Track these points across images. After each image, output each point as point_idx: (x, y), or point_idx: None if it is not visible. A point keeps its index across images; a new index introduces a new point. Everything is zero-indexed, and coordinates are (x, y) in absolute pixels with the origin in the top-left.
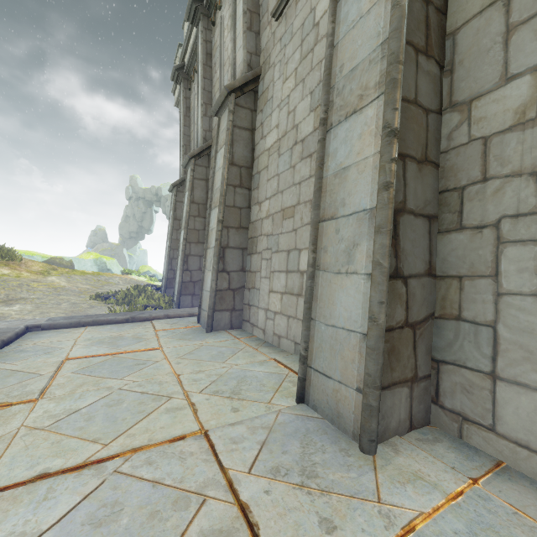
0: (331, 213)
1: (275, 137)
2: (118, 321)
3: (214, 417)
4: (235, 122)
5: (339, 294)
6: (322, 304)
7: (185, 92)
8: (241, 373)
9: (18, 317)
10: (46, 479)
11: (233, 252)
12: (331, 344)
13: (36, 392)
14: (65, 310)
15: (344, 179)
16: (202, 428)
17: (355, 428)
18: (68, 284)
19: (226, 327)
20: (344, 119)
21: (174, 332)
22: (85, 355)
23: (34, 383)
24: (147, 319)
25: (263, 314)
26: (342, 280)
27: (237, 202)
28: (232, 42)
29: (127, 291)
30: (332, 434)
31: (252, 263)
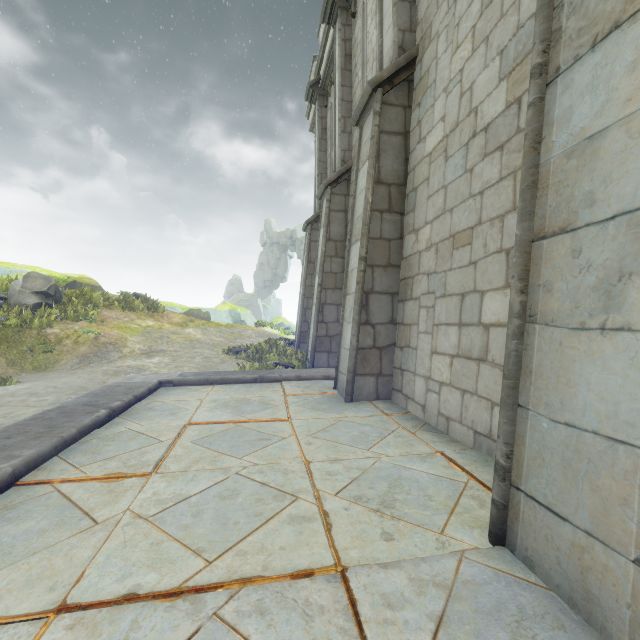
0: (559, 222)
1: (440, 134)
2: (246, 381)
3: (355, 544)
4: (382, 127)
5: (583, 367)
6: (542, 382)
7: (321, 111)
8: (393, 471)
9: (156, 370)
10: (134, 603)
11: (379, 299)
12: (566, 457)
13: (151, 463)
14: (198, 364)
15: (591, 157)
16: (338, 561)
17: (635, 639)
18: (203, 337)
19: (371, 397)
20: (588, 49)
21: (306, 399)
22: (207, 420)
23: (152, 451)
24: (276, 379)
25: (423, 383)
26: (591, 342)
27: (385, 232)
28: (378, 29)
29: (258, 345)
30: (576, 633)
31: (406, 313)
